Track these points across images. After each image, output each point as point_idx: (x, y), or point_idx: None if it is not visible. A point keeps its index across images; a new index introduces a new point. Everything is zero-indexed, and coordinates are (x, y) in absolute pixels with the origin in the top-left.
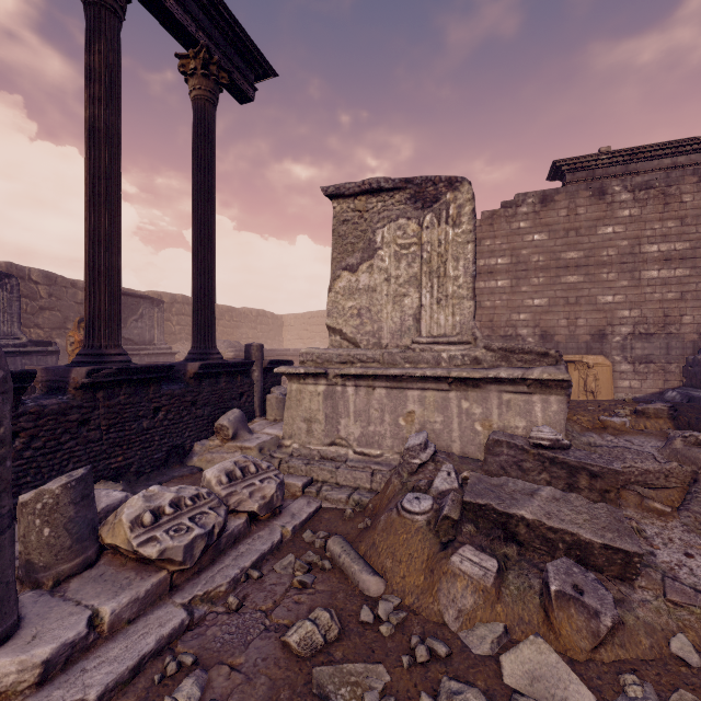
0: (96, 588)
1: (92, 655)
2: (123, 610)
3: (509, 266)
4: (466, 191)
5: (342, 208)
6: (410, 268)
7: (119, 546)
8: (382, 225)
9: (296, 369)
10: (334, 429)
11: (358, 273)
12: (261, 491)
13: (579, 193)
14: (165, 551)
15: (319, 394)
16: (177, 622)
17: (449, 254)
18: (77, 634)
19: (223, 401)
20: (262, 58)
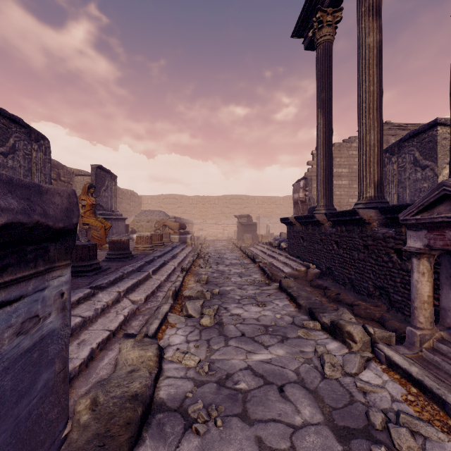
0: None
1: None
2: None
3: (348, 174)
4: None
5: (443, 131)
6: None
7: None
8: None
9: None
10: None
11: None
12: None
13: None
14: None
15: None
16: None
17: None
18: None
19: None
20: None
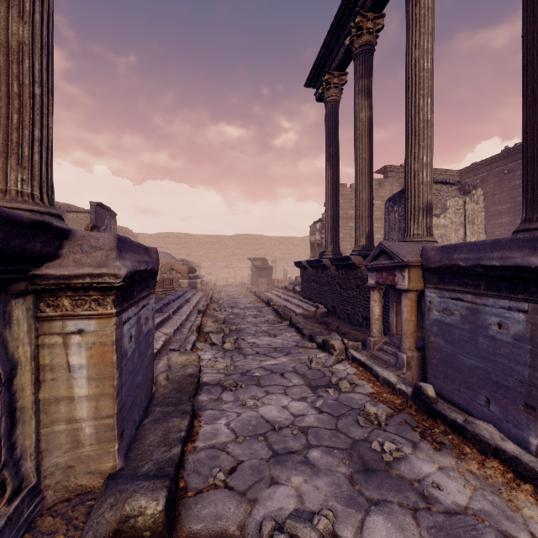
0: None
1: None
2: None
3: None
4: (479, 191)
5: None
6: (460, 219)
7: None
8: (449, 198)
9: None
10: None
11: (440, 218)
12: None
13: (394, 183)
14: None
15: None
16: None
17: (475, 215)
18: None
19: None
20: None
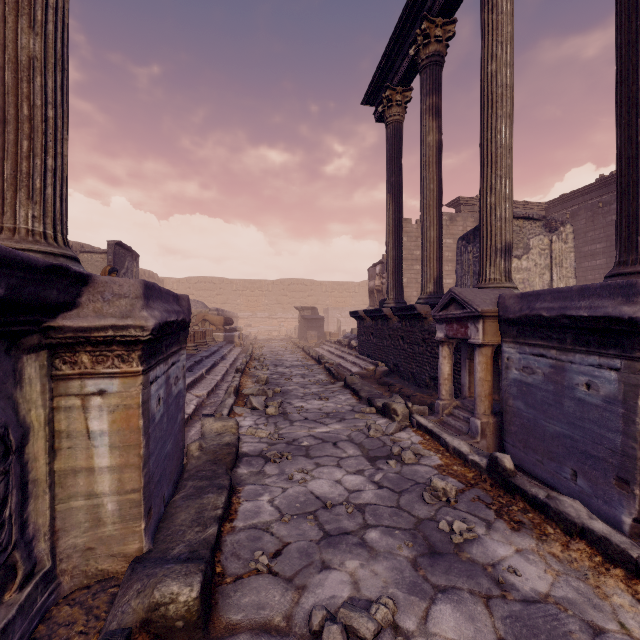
0: None
1: None
2: None
3: None
4: (568, 228)
5: None
6: (545, 261)
7: None
8: (532, 237)
9: None
10: None
11: (521, 260)
12: None
13: (468, 218)
14: None
15: None
16: None
17: (563, 256)
18: None
19: None
20: None
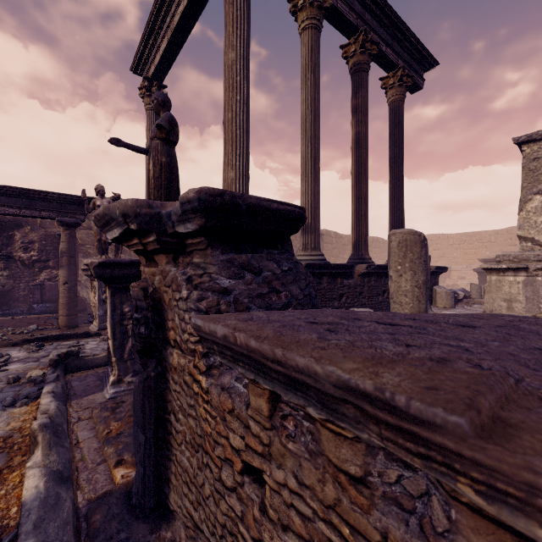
0: None
1: None
2: None
3: None
4: None
5: (532, 150)
6: None
7: None
8: None
9: (498, 265)
10: (535, 307)
11: None
12: None
13: None
14: None
15: (518, 283)
16: None
17: None
18: None
19: None
20: (430, 57)
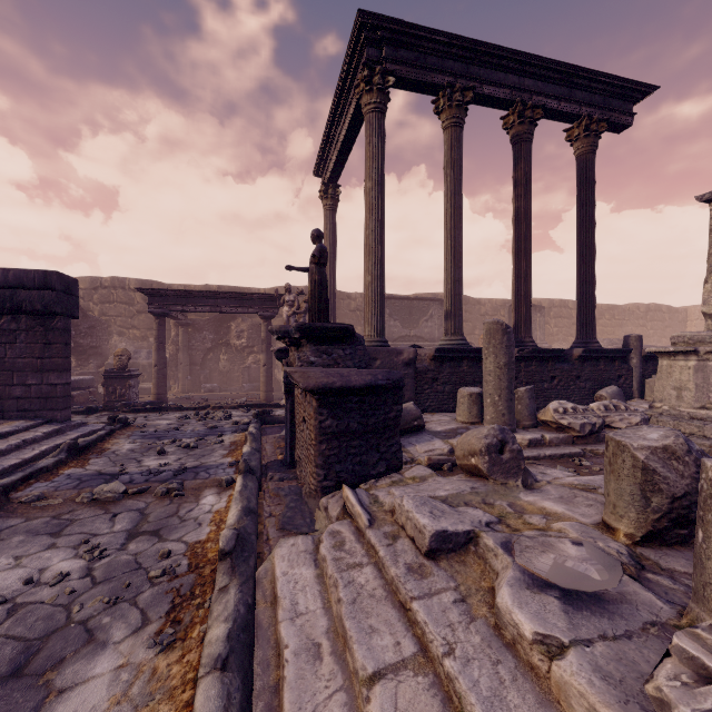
0: (540, 432)
1: (543, 447)
2: (553, 439)
3: None
4: None
5: None
6: None
7: (548, 419)
8: None
9: (665, 348)
10: (704, 396)
11: None
12: (628, 419)
13: None
14: (570, 424)
15: (689, 368)
16: (577, 451)
17: None
18: (538, 437)
19: (602, 380)
20: (640, 86)
